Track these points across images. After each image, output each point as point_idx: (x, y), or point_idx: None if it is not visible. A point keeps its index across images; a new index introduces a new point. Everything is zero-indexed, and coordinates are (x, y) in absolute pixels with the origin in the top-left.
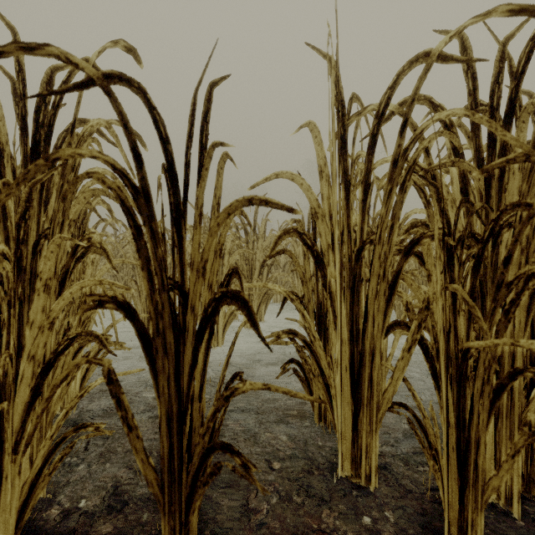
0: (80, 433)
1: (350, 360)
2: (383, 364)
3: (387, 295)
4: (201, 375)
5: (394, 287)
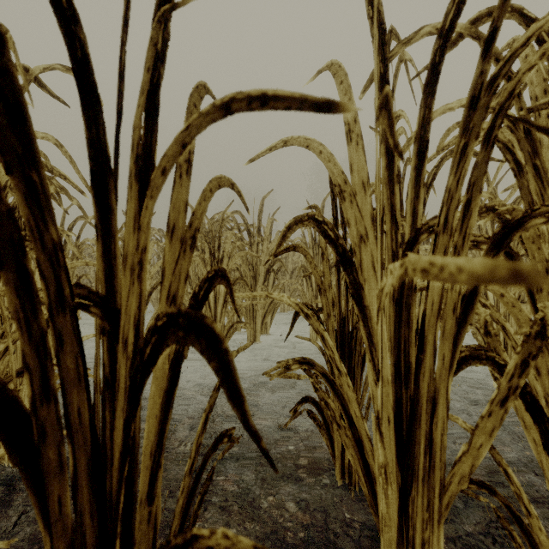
0: (16, 497)
1: (395, 408)
2: (449, 418)
3: (459, 312)
4: (151, 457)
5: (474, 300)
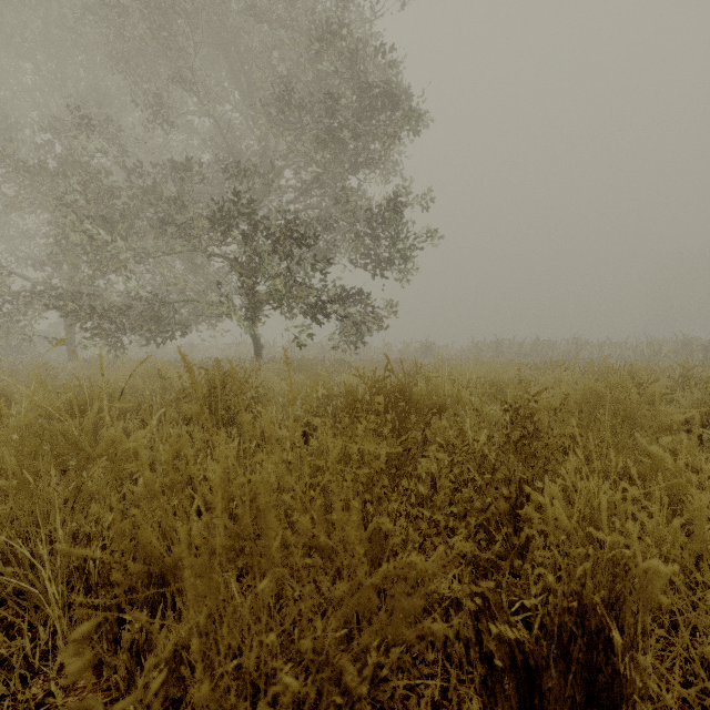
0: None
1: None
2: None
3: None
4: None
5: None
